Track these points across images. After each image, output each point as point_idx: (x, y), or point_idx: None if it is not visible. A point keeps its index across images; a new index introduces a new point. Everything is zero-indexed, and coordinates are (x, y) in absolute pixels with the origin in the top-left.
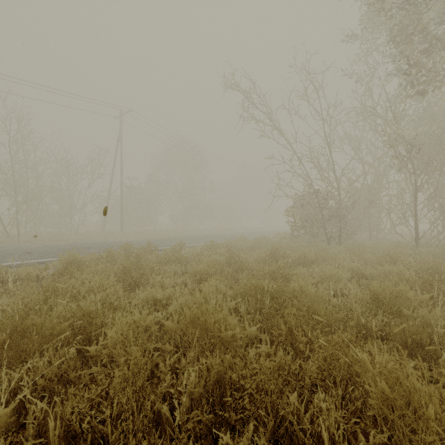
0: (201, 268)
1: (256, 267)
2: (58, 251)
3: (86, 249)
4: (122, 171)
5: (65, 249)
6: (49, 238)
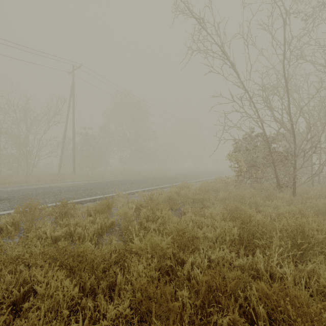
0: None
1: (238, 277)
2: None
3: (0, 201)
4: (74, 119)
5: None
6: None
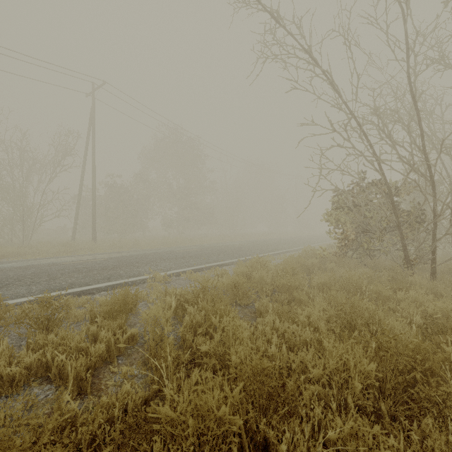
0: None
1: None
2: None
3: None
4: (94, 162)
5: None
6: None
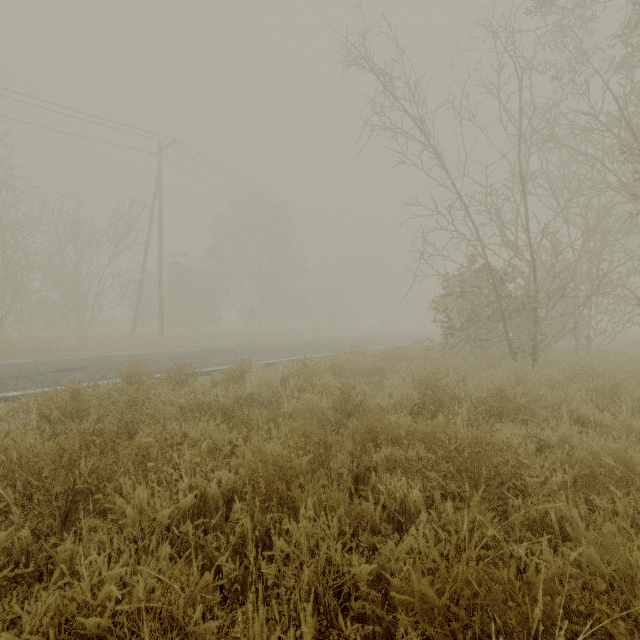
0: (273, 450)
1: (406, 429)
2: (11, 377)
3: (71, 372)
4: (161, 239)
5: (31, 372)
6: (33, 347)
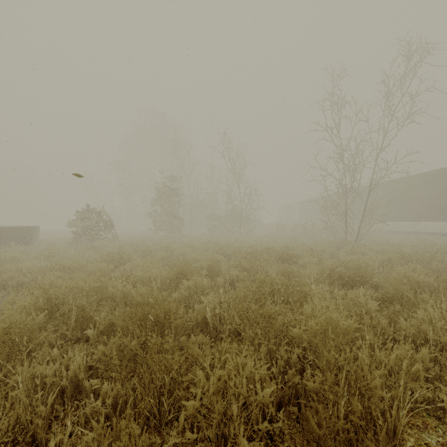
0: None
1: None
2: None
3: None
4: None
5: None
6: None
